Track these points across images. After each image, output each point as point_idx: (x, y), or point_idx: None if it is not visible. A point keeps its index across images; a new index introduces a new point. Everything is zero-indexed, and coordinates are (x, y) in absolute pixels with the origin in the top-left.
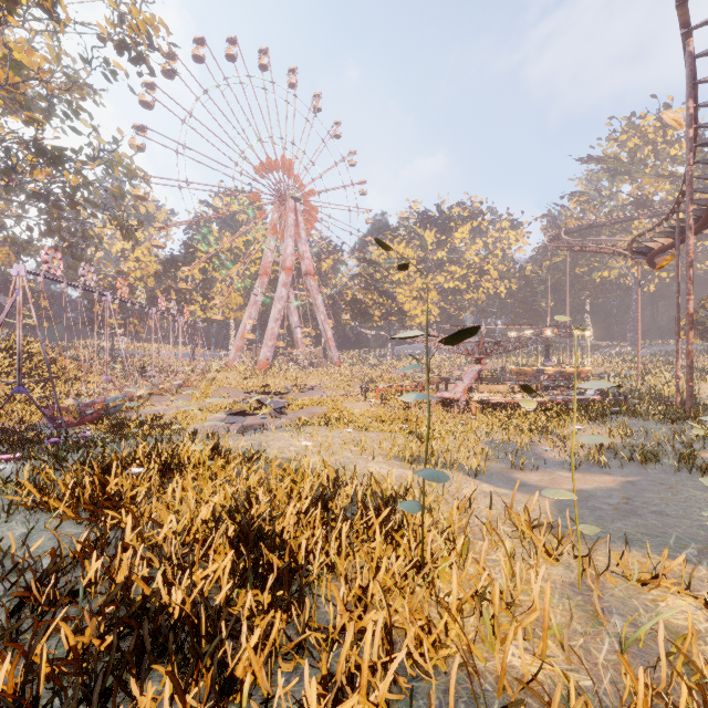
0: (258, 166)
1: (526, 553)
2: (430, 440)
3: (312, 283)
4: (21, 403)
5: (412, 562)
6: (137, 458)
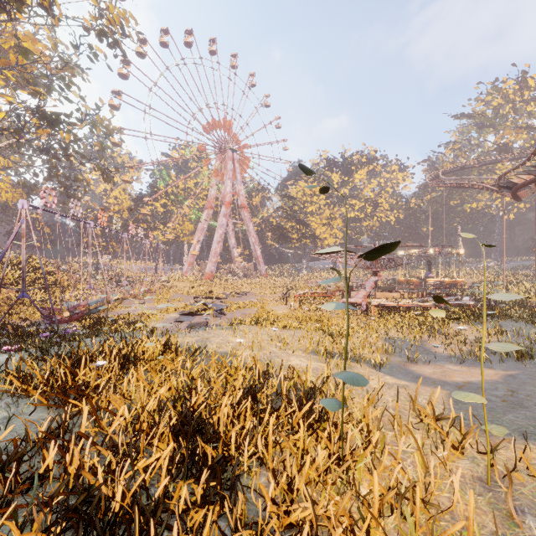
0: (204, 126)
1: (432, 445)
2: (339, 337)
3: (245, 214)
4: (27, 305)
5: (333, 458)
6: (104, 351)
